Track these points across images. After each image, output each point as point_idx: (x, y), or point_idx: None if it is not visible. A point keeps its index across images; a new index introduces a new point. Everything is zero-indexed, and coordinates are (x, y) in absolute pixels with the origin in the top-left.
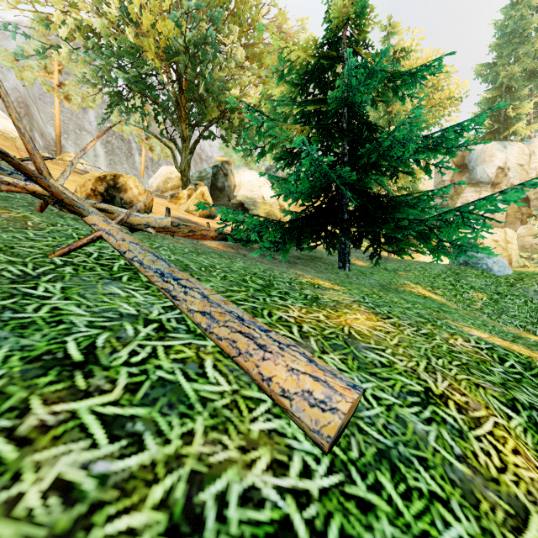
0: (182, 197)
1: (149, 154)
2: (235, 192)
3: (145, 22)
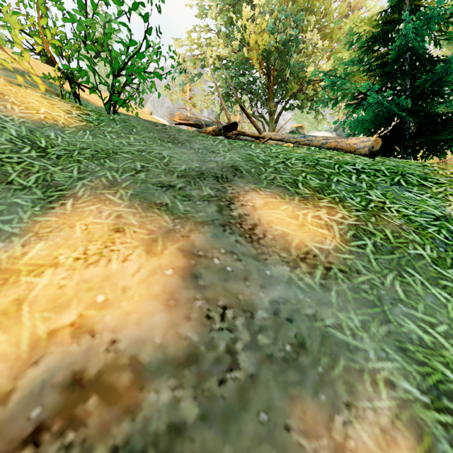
0: None
1: None
2: None
3: (252, 41)
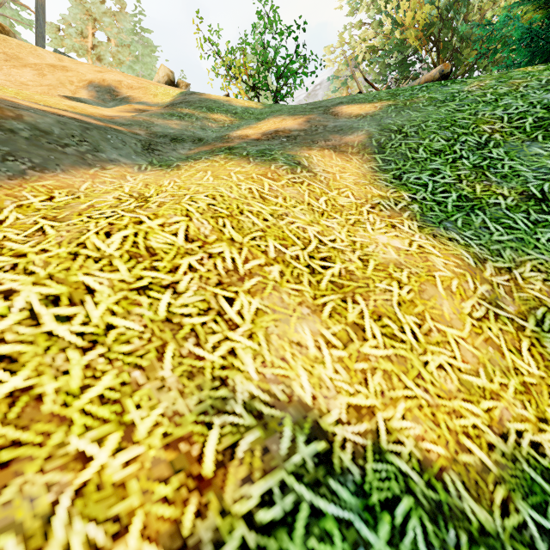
0: None
1: None
2: None
3: (407, 20)
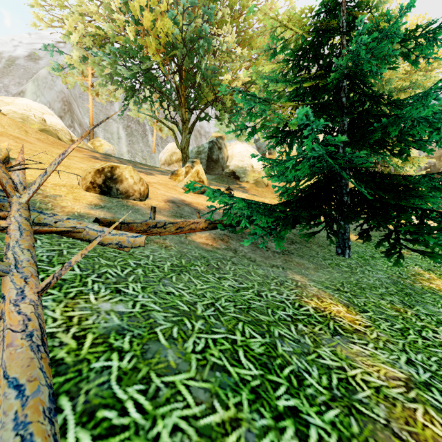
0: (181, 174)
1: (159, 133)
2: (228, 163)
3: (147, 22)
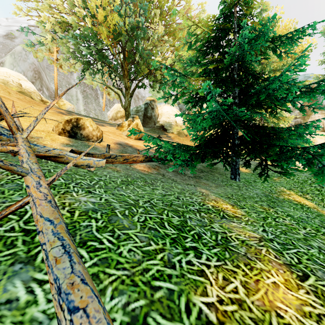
0: (125, 126)
1: (107, 97)
2: (158, 119)
3: (100, 16)
